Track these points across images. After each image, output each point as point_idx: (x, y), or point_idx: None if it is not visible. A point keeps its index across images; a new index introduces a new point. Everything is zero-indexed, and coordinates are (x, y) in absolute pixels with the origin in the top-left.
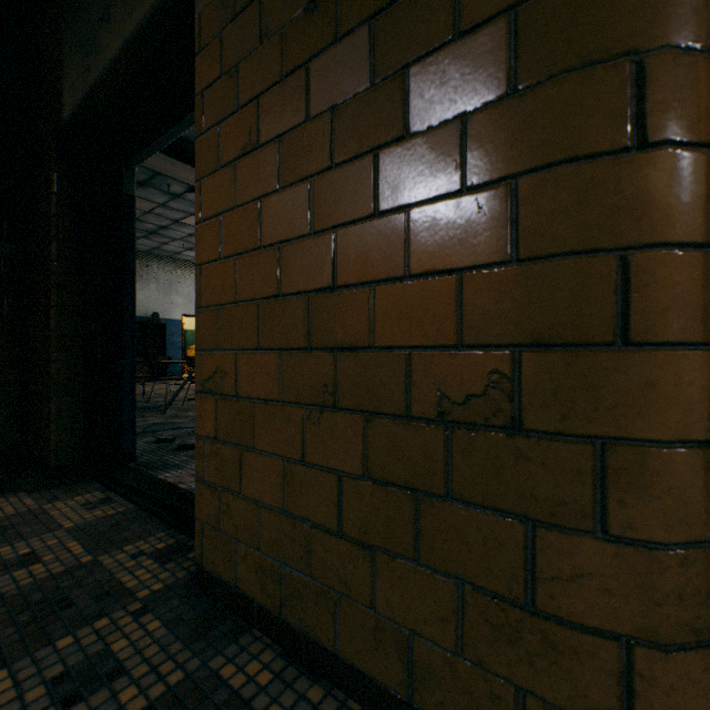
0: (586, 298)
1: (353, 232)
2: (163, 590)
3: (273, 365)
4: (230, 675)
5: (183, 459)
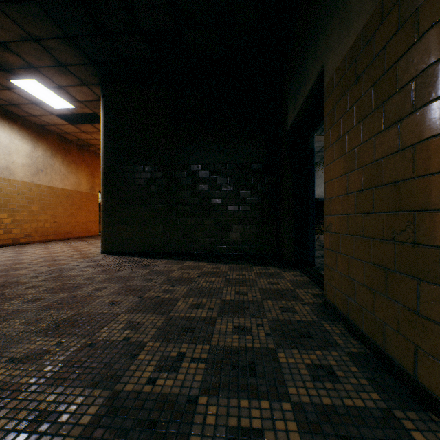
0: (436, 191)
1: (367, 168)
2: (312, 302)
3: (345, 220)
4: (326, 326)
5: None
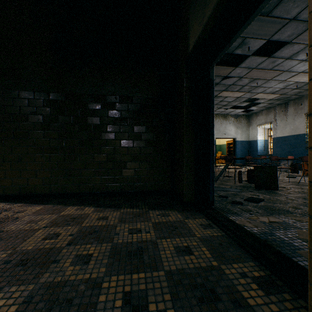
0: None
1: None
2: None
3: None
4: None
5: (237, 210)
